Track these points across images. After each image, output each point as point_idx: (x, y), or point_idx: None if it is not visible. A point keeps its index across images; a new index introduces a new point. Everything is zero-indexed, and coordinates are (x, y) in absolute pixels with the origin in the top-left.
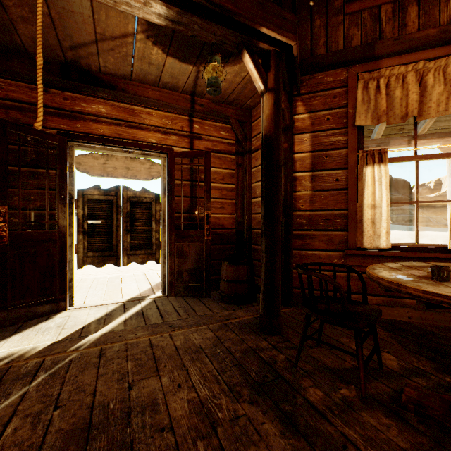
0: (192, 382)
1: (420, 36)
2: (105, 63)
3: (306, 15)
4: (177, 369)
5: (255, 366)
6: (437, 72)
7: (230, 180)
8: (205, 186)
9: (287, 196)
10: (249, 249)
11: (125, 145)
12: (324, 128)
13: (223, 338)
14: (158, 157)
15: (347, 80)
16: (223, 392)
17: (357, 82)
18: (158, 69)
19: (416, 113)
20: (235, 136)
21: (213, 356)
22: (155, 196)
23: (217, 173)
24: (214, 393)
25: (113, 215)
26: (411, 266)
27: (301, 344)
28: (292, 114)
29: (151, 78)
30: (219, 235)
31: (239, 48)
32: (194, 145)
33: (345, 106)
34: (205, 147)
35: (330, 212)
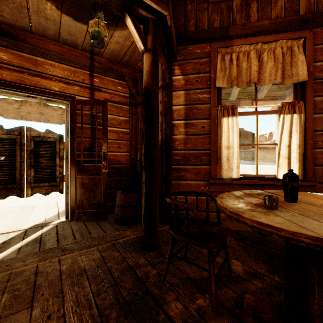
0: (64, 311)
1: (259, 25)
2: (1, 12)
3: (181, 0)
4: (53, 297)
5: (129, 285)
6: (269, 52)
7: (125, 125)
8: (102, 129)
9: (167, 139)
10: (141, 180)
11: (28, 90)
12: (194, 87)
13: (108, 258)
14: (62, 103)
15: (210, 53)
16: (91, 319)
17: (217, 54)
18: (55, 25)
19: (256, 80)
20: (129, 91)
21: (94, 278)
22: (59, 136)
23: (115, 119)
24: (82, 321)
25: (17, 152)
26: (250, 193)
27: (168, 261)
28: (170, 75)
29: (50, 33)
30: (116, 169)
31: (122, 11)
32: (94, 95)
33: (209, 71)
34: (104, 98)
35: (198, 151)
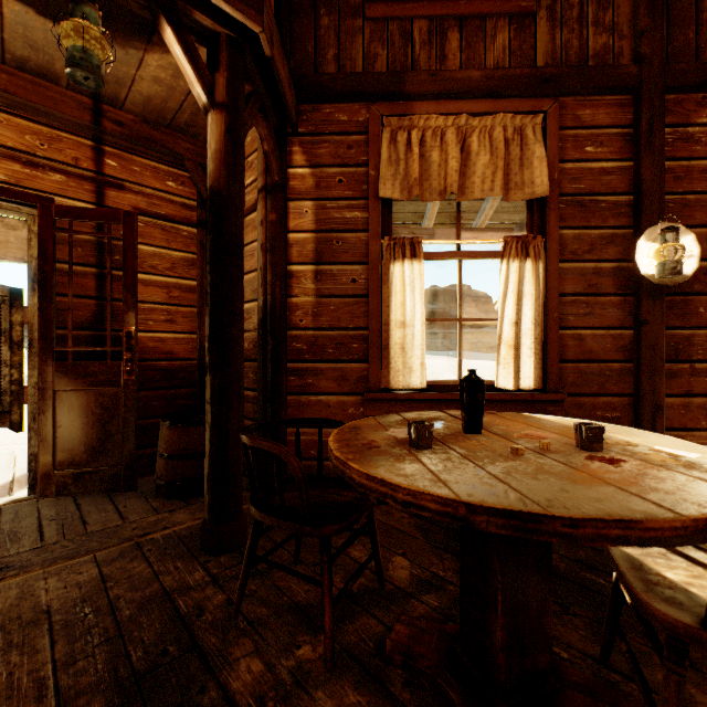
0: None
1: (462, 77)
2: None
3: (308, 4)
4: None
5: (152, 633)
6: (482, 135)
7: (187, 271)
8: (123, 278)
9: (275, 304)
10: None
11: None
12: (335, 195)
13: (115, 578)
14: (18, 213)
15: (369, 124)
16: None
17: (383, 129)
18: None
19: (456, 189)
20: (197, 193)
21: (67, 628)
22: (9, 292)
23: (160, 256)
24: None
25: None
26: (414, 419)
27: (245, 572)
28: (283, 165)
29: None
30: (164, 370)
31: (152, 10)
32: (106, 198)
33: (366, 164)
34: (132, 206)
35: (343, 332)
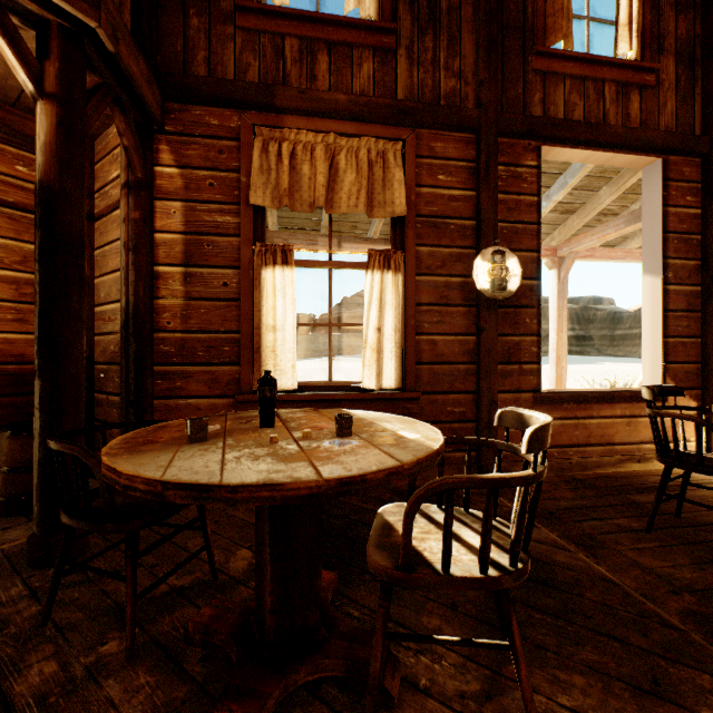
0: None
1: (329, 98)
2: None
3: (177, 2)
4: None
5: None
6: (350, 155)
7: None
8: None
9: (139, 305)
10: (89, 402)
11: None
12: (206, 198)
13: None
14: None
15: (240, 131)
16: None
17: (256, 138)
18: None
19: (322, 202)
20: None
21: None
22: None
23: (6, 248)
24: None
25: None
26: (234, 417)
27: (54, 579)
28: (148, 162)
29: None
30: (13, 375)
31: None
32: None
33: (237, 170)
34: None
35: (214, 335)
